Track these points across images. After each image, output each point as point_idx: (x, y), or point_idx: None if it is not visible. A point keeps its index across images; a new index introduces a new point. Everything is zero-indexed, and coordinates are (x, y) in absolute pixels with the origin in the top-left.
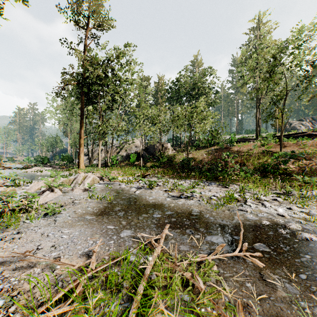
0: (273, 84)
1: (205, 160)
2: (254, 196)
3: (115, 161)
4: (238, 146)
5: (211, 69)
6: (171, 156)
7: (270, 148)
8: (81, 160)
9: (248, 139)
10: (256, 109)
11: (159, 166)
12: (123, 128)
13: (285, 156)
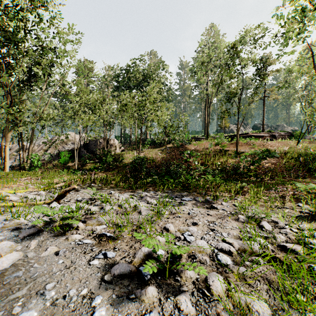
0: (232, 78)
1: (161, 160)
2: (300, 242)
3: (36, 162)
4: (194, 145)
5: (163, 63)
6: (118, 155)
7: (225, 147)
8: None
9: (200, 138)
10: (207, 108)
11: (102, 168)
12: (49, 115)
13: (258, 156)
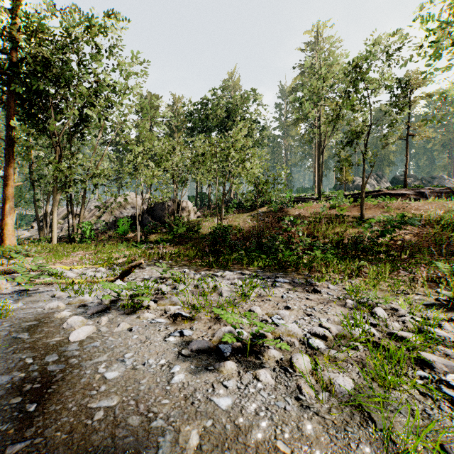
0: (353, 111)
1: (251, 229)
2: (417, 330)
3: (88, 232)
4: (299, 208)
5: (255, 92)
6: (193, 223)
7: (345, 211)
8: (9, 230)
9: (309, 198)
10: (319, 154)
11: (172, 240)
12: (104, 170)
13: (389, 223)
